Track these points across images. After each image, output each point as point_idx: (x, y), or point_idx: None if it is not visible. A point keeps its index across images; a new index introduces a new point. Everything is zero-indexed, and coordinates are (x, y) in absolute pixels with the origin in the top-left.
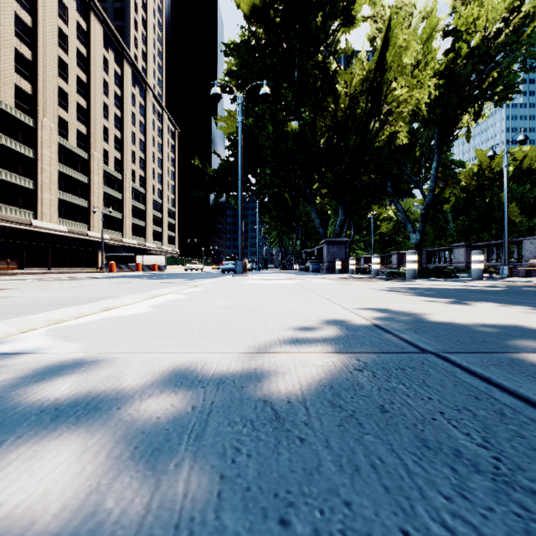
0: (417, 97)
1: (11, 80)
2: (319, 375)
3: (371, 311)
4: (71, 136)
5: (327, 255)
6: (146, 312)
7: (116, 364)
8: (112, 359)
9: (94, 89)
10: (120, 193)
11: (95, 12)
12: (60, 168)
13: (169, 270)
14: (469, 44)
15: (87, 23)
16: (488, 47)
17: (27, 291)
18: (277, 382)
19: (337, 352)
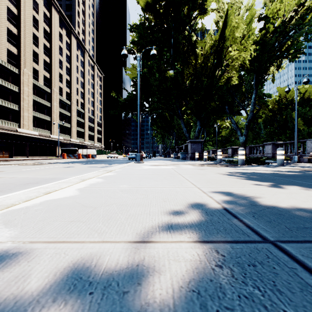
0: (243, 56)
1: (5, 46)
2: (188, 274)
3: (220, 195)
4: (40, 79)
5: (190, 149)
6: (73, 196)
7: (30, 258)
8: (30, 251)
9: (54, 51)
10: (69, 113)
11: (54, 6)
12: (34, 98)
13: (98, 158)
14: (274, 25)
15: (50, 13)
16: (285, 26)
17: (8, 173)
18: (153, 284)
19: (201, 241)
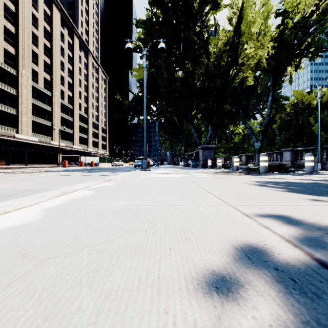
0: (260, 54)
1: (1, 46)
2: None
3: (279, 222)
4: (40, 82)
5: (202, 156)
6: (25, 224)
7: None
8: None
9: (55, 52)
10: (71, 118)
11: (55, 4)
12: (33, 101)
13: (102, 166)
14: (292, 21)
15: (50, 11)
16: (306, 21)
17: None
18: None
19: None
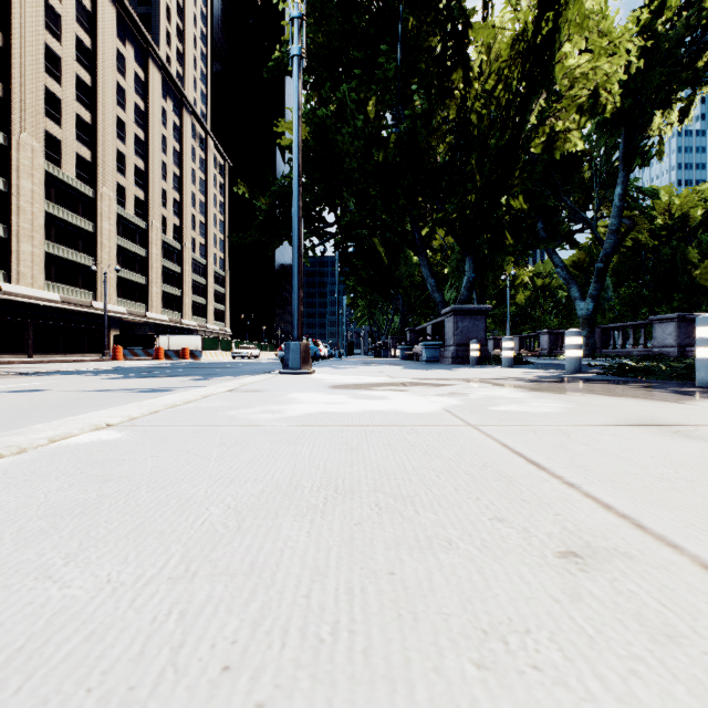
0: (603, 69)
1: None
2: None
3: None
4: (67, 163)
5: (455, 332)
6: None
7: None
8: None
9: (102, 96)
10: (143, 248)
11: None
12: (49, 208)
13: (208, 358)
14: None
15: (92, 1)
16: None
17: None
18: None
19: None
